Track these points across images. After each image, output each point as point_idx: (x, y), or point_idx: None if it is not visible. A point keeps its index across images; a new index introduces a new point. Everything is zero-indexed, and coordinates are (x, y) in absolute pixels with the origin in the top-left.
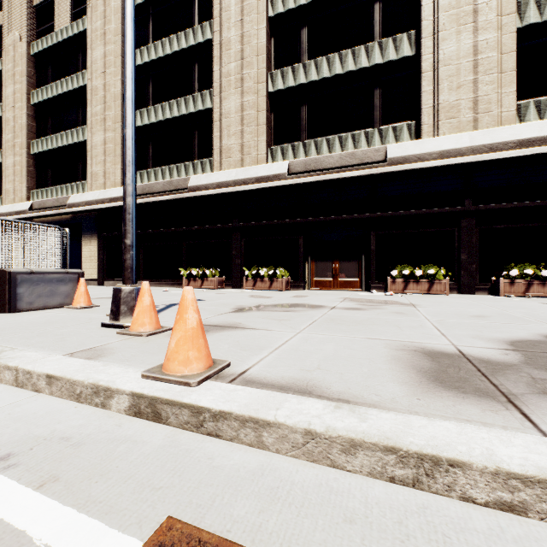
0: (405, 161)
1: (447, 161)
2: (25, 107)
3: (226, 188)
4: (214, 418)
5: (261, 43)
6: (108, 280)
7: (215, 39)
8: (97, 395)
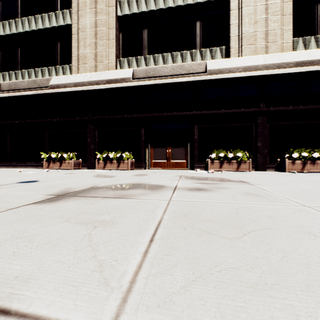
0: (220, 72)
1: (250, 73)
2: None
3: (81, 87)
4: None
5: None
6: None
7: None
8: None
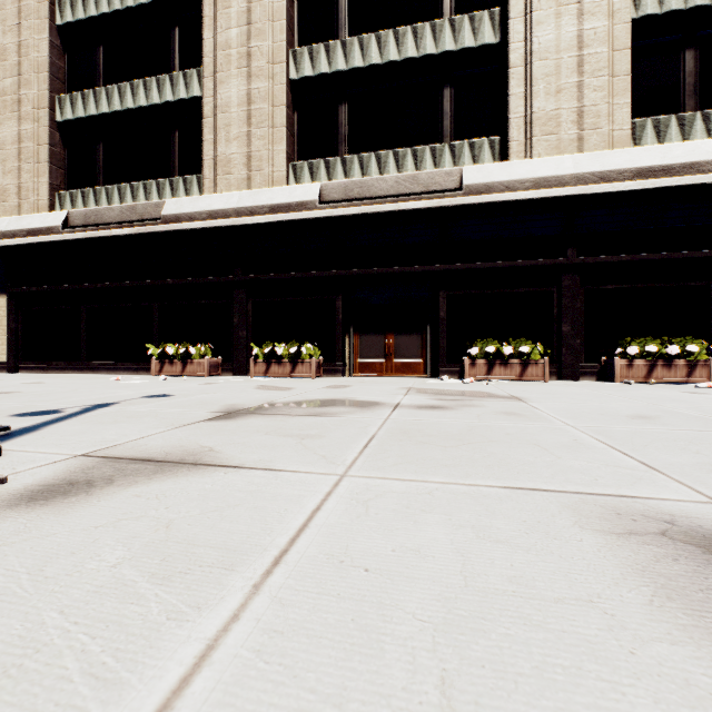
0: (488, 190)
1: (545, 192)
2: None
3: (222, 219)
4: None
5: (279, 2)
6: (24, 364)
7: None
8: None
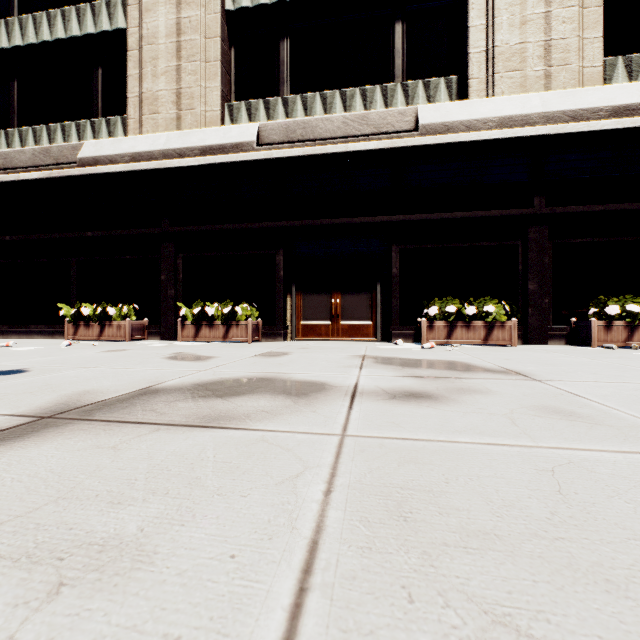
0: (447, 130)
1: (512, 131)
2: None
3: (146, 162)
4: None
5: None
6: None
7: None
8: None
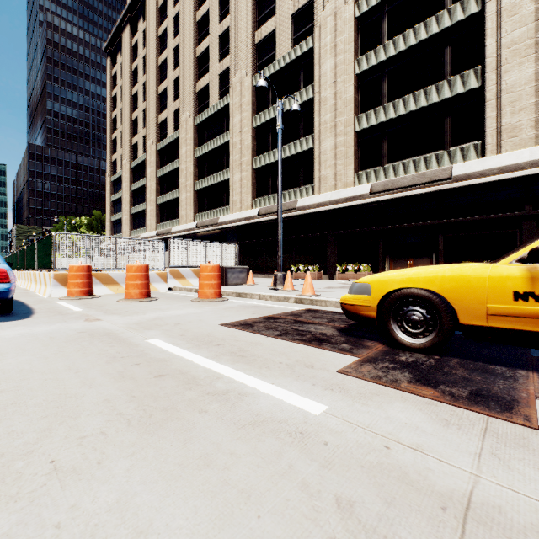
0: (468, 177)
1: (505, 175)
2: (192, 160)
3: (323, 207)
4: (315, 301)
5: (350, 96)
6: None
7: (316, 98)
8: (285, 299)
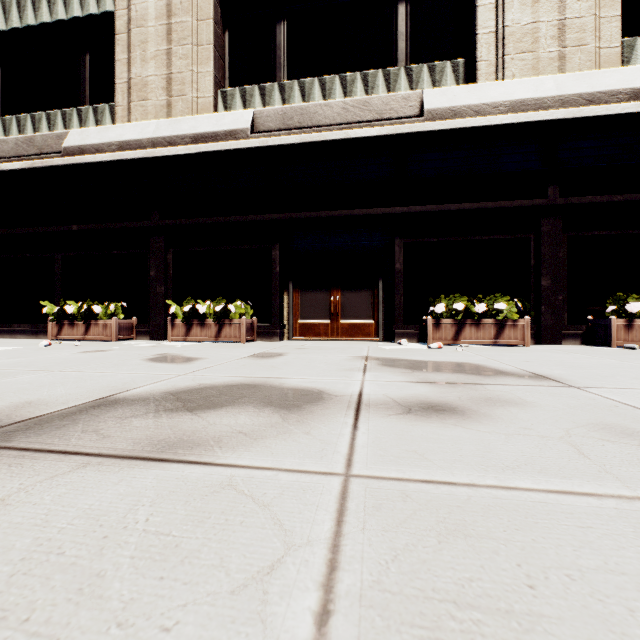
0: (454, 115)
1: (525, 115)
2: None
3: (134, 151)
4: None
5: None
6: None
7: None
8: None
